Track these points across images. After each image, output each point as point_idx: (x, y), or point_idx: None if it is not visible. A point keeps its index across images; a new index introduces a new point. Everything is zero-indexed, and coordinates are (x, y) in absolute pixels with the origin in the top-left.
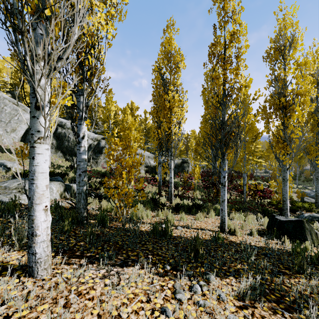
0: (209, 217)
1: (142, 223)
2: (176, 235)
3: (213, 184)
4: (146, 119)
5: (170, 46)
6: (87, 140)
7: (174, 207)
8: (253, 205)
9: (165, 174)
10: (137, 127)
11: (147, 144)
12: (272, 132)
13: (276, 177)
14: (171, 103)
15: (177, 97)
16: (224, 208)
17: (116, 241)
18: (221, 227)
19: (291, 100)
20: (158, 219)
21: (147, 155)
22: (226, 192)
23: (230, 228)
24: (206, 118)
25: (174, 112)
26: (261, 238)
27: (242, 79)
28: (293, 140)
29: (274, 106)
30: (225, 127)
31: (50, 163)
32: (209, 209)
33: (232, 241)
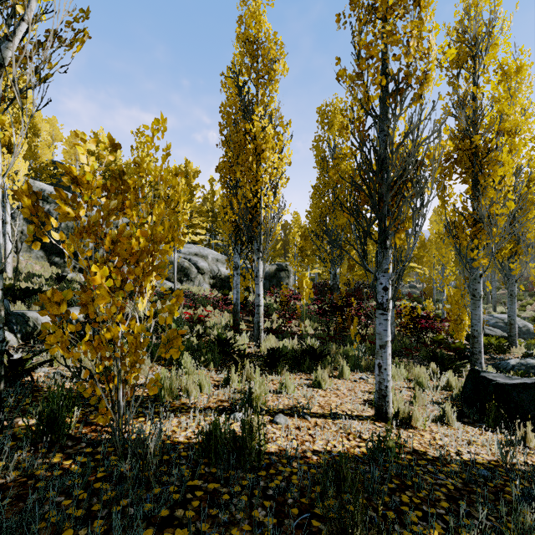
0: (338, 377)
1: (183, 412)
2: (275, 448)
3: (338, 307)
4: (214, 193)
5: (256, 25)
6: (5, 176)
7: (266, 358)
8: (407, 344)
9: (248, 290)
10: (196, 207)
11: (215, 239)
12: (454, 204)
13: (432, 294)
14: (258, 142)
15: (270, 135)
16: (386, 362)
17: (53, 530)
18: (379, 408)
19: (493, 141)
20: (228, 393)
21: (214, 256)
22: (389, 325)
23: (397, 408)
24: (320, 190)
25: (264, 160)
26: (466, 427)
27: (435, 48)
28: (492, 219)
29: (458, 153)
30: (392, 165)
31: (10, 270)
32: (335, 357)
33: (417, 452)
